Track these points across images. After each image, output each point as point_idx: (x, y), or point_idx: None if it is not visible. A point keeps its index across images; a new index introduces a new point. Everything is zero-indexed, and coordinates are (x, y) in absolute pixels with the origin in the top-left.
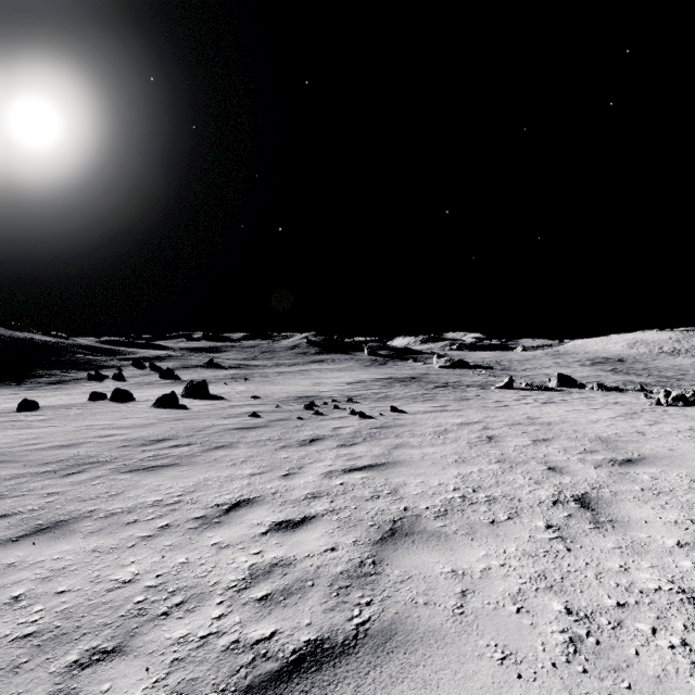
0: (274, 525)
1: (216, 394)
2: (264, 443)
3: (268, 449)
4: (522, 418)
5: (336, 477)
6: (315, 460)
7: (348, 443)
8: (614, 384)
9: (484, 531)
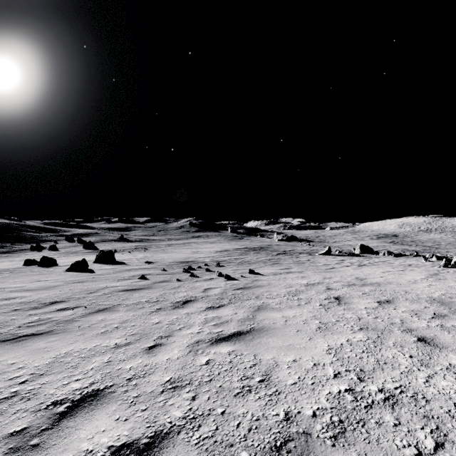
0: (107, 455)
1: (121, 260)
2: (142, 305)
3: (144, 312)
4: (353, 279)
5: (202, 351)
6: (184, 326)
7: (215, 305)
8: (396, 252)
9: None
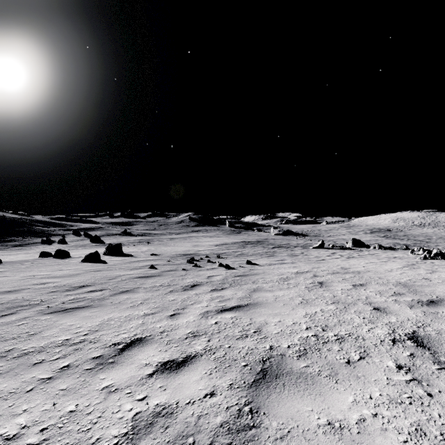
0: (159, 365)
1: (127, 253)
2: (157, 288)
3: (160, 293)
4: (338, 268)
5: (211, 317)
6: (195, 302)
7: (218, 288)
8: (387, 245)
9: (344, 372)
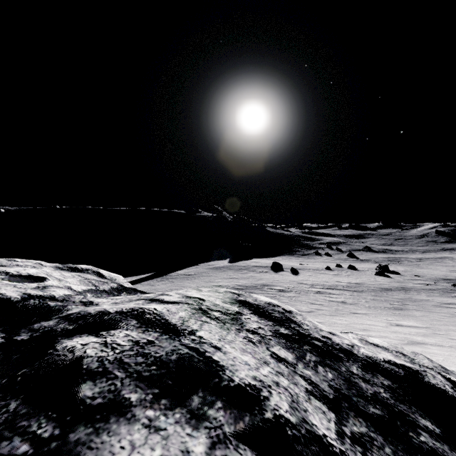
0: None
1: (391, 271)
2: (442, 294)
3: (445, 296)
4: None
5: None
6: None
7: None
8: None
9: None
